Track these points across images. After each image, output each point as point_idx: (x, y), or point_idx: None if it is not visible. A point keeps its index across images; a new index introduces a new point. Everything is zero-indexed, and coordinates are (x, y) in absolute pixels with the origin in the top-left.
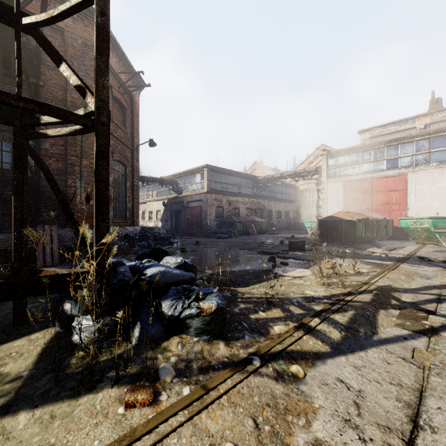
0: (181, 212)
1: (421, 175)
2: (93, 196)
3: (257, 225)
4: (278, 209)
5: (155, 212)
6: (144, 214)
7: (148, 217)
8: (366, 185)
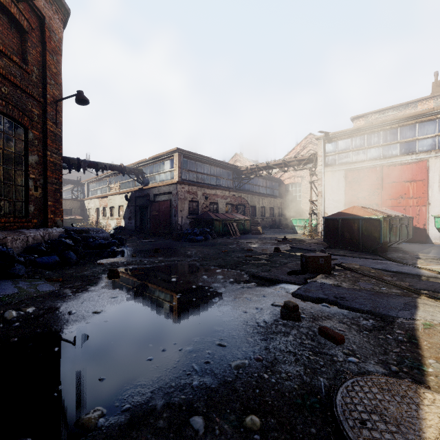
0: (147, 207)
1: None
2: None
3: (239, 223)
4: (262, 205)
5: (117, 207)
6: (105, 211)
7: (110, 214)
8: (375, 175)
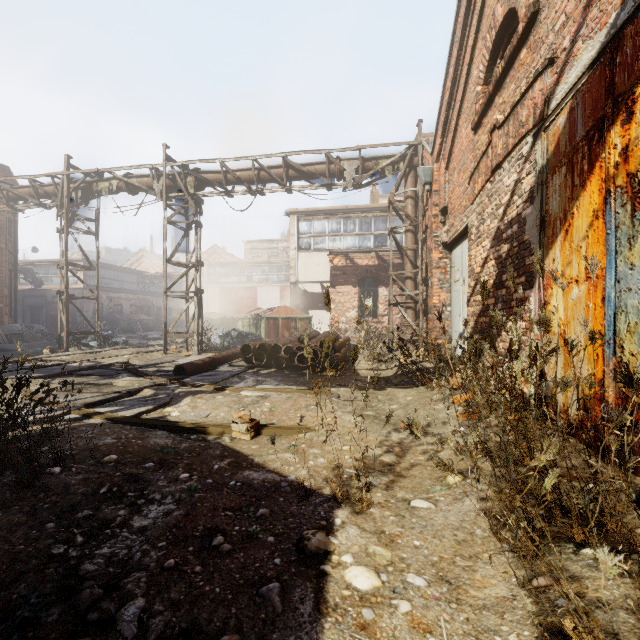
0: (42, 307)
1: (264, 289)
2: (3, 301)
3: (143, 322)
4: (169, 306)
5: None
6: None
7: None
8: (235, 292)
